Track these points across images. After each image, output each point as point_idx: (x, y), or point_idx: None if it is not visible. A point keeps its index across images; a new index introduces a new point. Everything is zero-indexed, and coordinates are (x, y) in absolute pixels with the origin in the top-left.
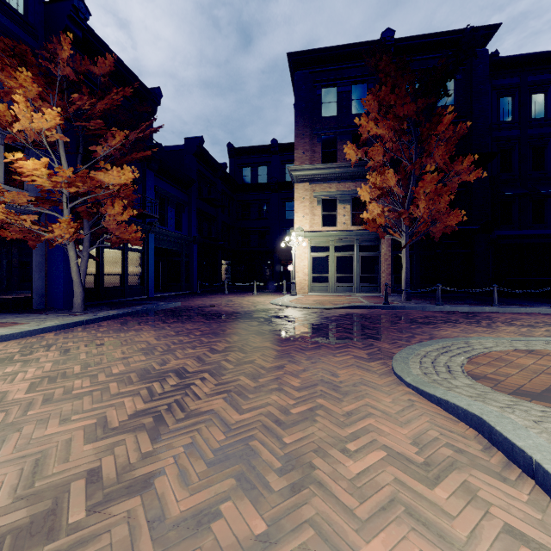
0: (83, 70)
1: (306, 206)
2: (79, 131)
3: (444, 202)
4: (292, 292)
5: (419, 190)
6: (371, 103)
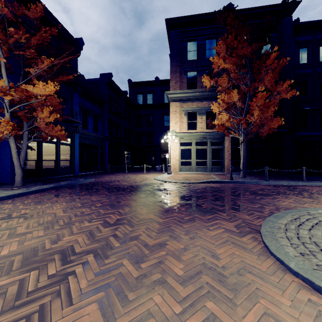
0: (20, 14)
1: (177, 116)
2: (21, 60)
3: (270, 112)
4: (168, 171)
5: (253, 104)
6: (221, 46)
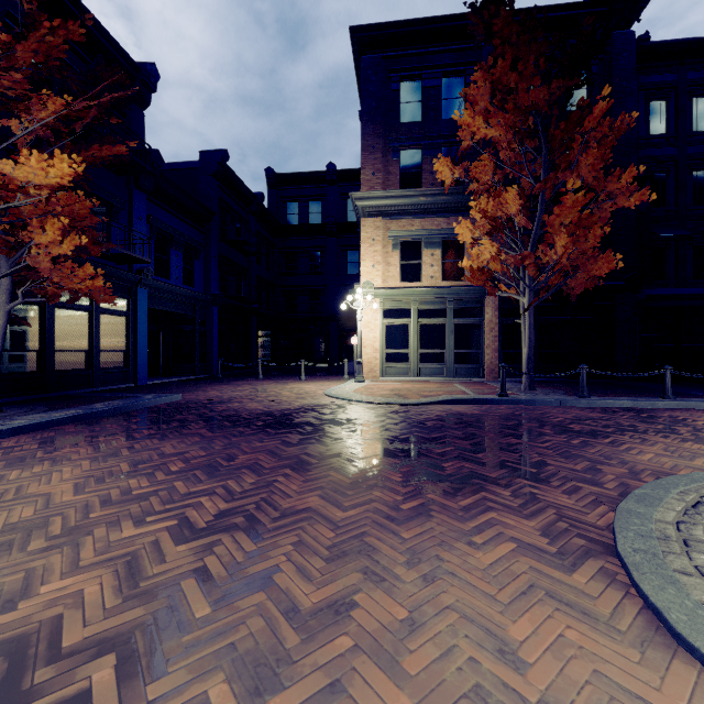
0: None
1: (378, 251)
2: None
3: (593, 239)
4: (357, 376)
5: (554, 221)
6: (481, 85)
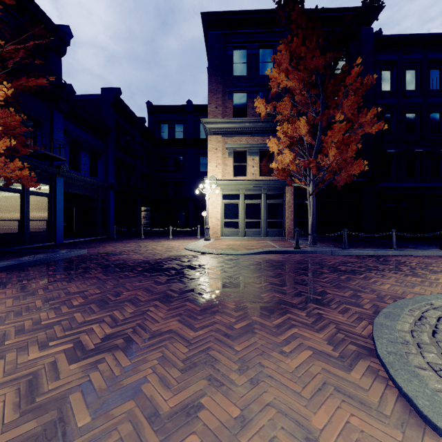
0: None
1: (219, 156)
2: None
3: (351, 151)
4: (206, 236)
5: (328, 140)
6: (283, 53)
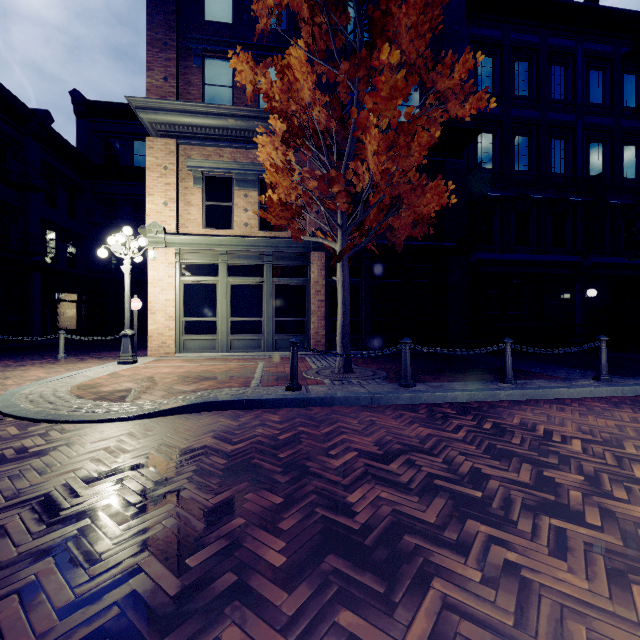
0: None
1: (172, 183)
2: None
3: (419, 150)
4: (122, 355)
5: (367, 120)
6: None
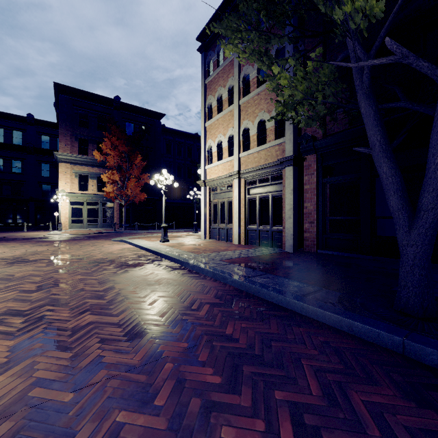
0: None
1: (68, 177)
2: None
3: (138, 190)
4: (59, 228)
5: (129, 184)
6: (108, 142)
